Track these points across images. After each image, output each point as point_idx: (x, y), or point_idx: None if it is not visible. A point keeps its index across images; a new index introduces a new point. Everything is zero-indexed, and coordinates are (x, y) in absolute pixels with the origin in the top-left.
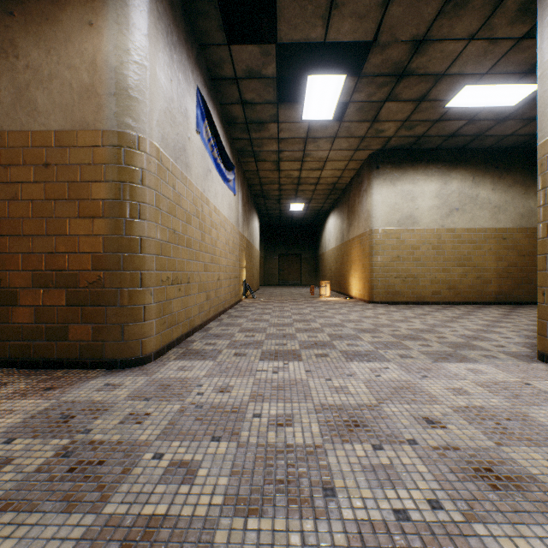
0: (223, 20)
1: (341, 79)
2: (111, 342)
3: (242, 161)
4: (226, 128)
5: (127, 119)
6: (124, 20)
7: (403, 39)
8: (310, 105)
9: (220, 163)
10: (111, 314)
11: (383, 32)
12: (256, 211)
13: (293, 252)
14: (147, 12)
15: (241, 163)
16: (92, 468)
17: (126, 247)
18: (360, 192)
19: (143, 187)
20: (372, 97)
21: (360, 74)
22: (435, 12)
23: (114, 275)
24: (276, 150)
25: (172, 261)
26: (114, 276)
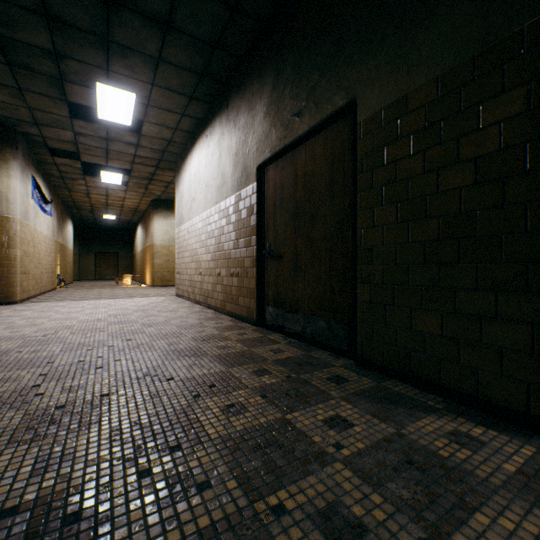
0: (50, 151)
1: (121, 175)
2: (1, 295)
3: (58, 190)
4: (46, 178)
5: (9, 211)
6: (7, 174)
7: (146, 172)
8: (106, 179)
9: (44, 206)
10: (1, 285)
11: (135, 169)
12: (70, 217)
13: (110, 250)
14: (17, 169)
15: (57, 190)
16: (27, 310)
17: (8, 259)
18: (149, 219)
19: (16, 236)
20: (141, 182)
21: (130, 175)
22: (154, 169)
23: (3, 270)
24: (86, 189)
25: (24, 264)
26: (3, 270)
